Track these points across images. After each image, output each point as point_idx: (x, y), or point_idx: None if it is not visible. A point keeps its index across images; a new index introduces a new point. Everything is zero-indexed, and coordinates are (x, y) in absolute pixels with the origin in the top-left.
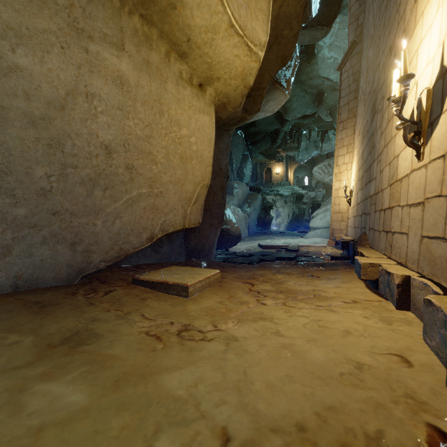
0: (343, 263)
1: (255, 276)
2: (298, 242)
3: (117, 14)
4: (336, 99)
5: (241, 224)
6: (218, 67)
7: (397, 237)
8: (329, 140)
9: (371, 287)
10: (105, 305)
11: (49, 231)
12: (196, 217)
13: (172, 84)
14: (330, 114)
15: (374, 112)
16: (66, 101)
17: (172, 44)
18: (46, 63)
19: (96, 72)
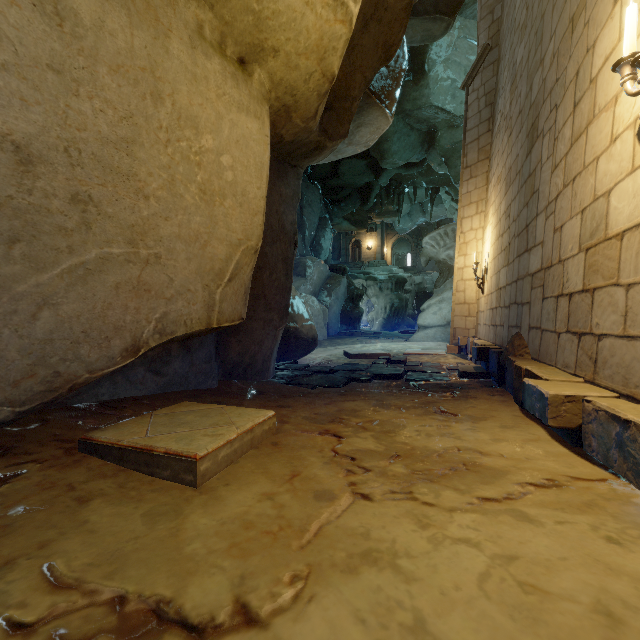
0: (482, 384)
1: (344, 416)
2: (403, 348)
3: None
4: (453, 141)
5: (317, 321)
6: (275, 24)
7: (615, 345)
8: (441, 203)
9: (563, 439)
10: None
11: None
12: (235, 307)
13: (182, 44)
14: (445, 162)
15: (533, 138)
16: None
17: None
18: None
19: None
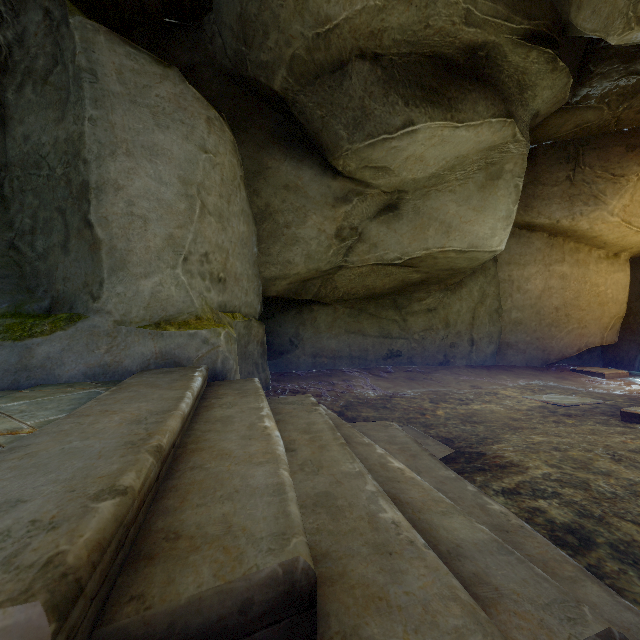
0: None
1: None
2: None
3: (561, 247)
4: None
5: None
6: (630, 245)
7: None
8: None
9: None
10: (564, 374)
11: (535, 345)
12: (612, 338)
13: (593, 265)
14: None
15: None
16: (541, 295)
17: (593, 246)
18: (535, 284)
19: (552, 278)
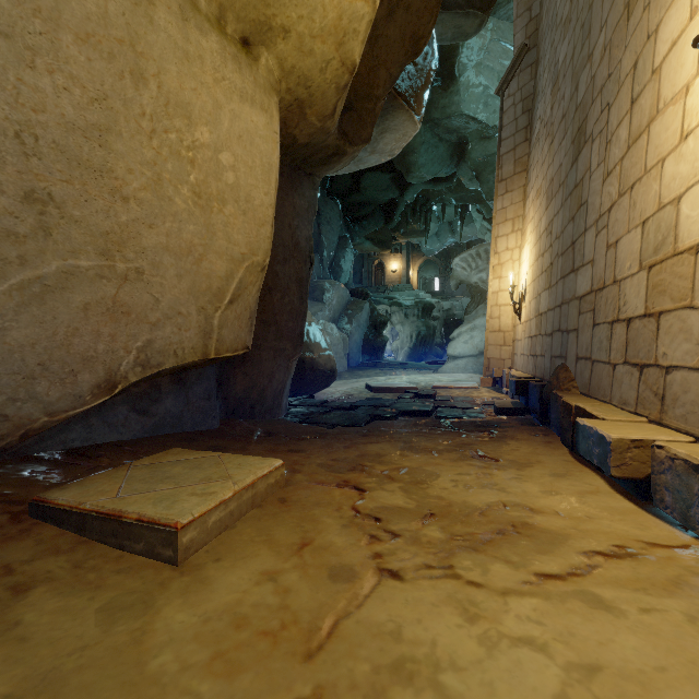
0: (522, 422)
1: (366, 463)
2: (431, 381)
3: None
4: (486, 153)
5: (336, 350)
6: None
7: (689, 379)
8: (471, 222)
9: (627, 490)
10: None
11: None
12: (238, 335)
13: (170, 14)
14: (477, 177)
15: (580, 144)
16: None
17: None
18: None
19: None
